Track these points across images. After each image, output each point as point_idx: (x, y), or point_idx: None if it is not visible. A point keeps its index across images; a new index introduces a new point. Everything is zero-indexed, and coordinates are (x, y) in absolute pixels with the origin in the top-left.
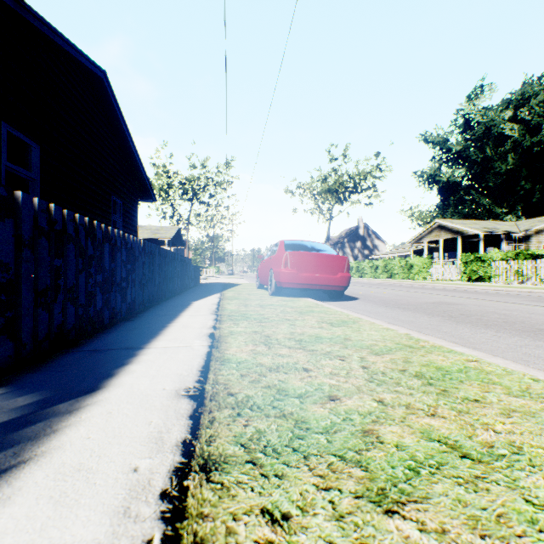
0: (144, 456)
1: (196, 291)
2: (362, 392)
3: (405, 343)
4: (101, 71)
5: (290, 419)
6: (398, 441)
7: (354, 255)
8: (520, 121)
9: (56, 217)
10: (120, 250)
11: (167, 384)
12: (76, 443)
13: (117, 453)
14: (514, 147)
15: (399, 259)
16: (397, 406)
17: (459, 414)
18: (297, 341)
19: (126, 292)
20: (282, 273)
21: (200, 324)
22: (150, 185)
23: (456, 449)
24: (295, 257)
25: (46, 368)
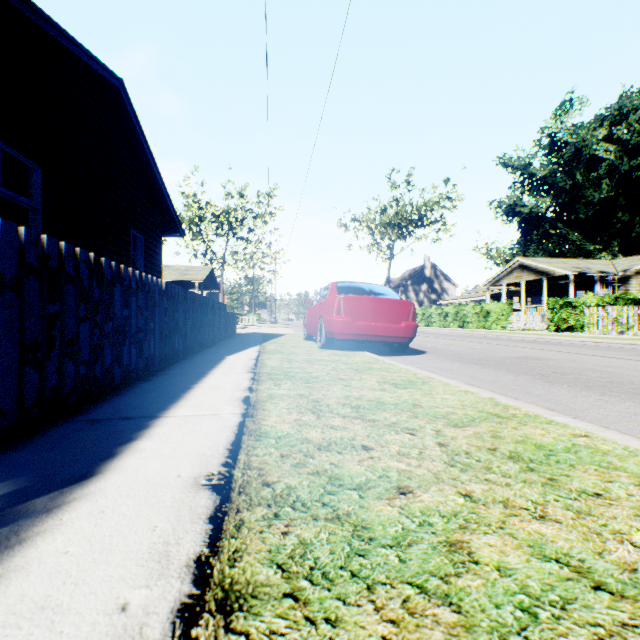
0: (138, 585)
1: (231, 343)
2: (442, 481)
3: (491, 411)
4: (117, 80)
5: (346, 523)
6: (499, 561)
7: (418, 300)
8: (617, 140)
9: (50, 251)
10: (135, 293)
11: (184, 469)
12: (46, 561)
13: (102, 578)
14: (610, 172)
15: (472, 305)
16: (491, 504)
17: (578, 516)
18: (353, 407)
19: (143, 345)
20: (334, 321)
21: (232, 385)
22: (176, 217)
23: (583, 574)
24: (350, 303)
25: (30, 445)
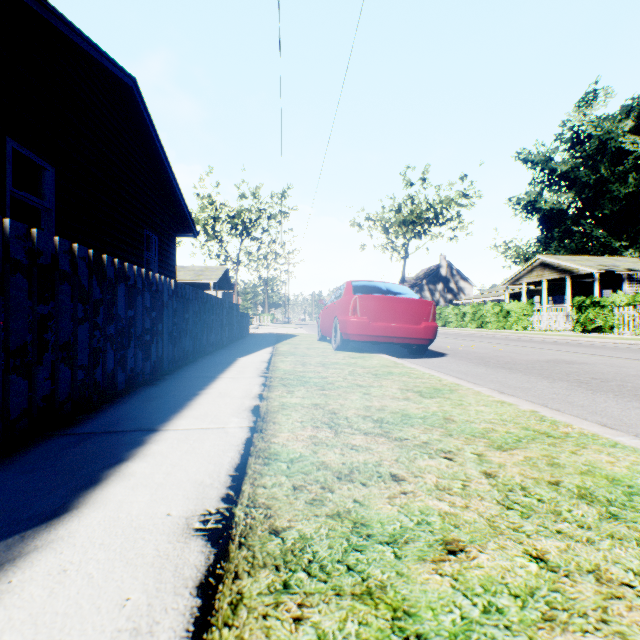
0: None
1: (244, 343)
2: (501, 533)
3: (538, 428)
4: (130, 79)
5: (381, 605)
6: None
7: (434, 300)
8: None
9: (41, 246)
10: (141, 293)
11: (176, 504)
12: None
13: None
14: (637, 165)
15: (492, 305)
16: (577, 574)
17: None
18: (375, 421)
19: (150, 348)
20: (350, 322)
21: (242, 391)
22: (190, 217)
23: None
24: (366, 303)
25: (8, 465)
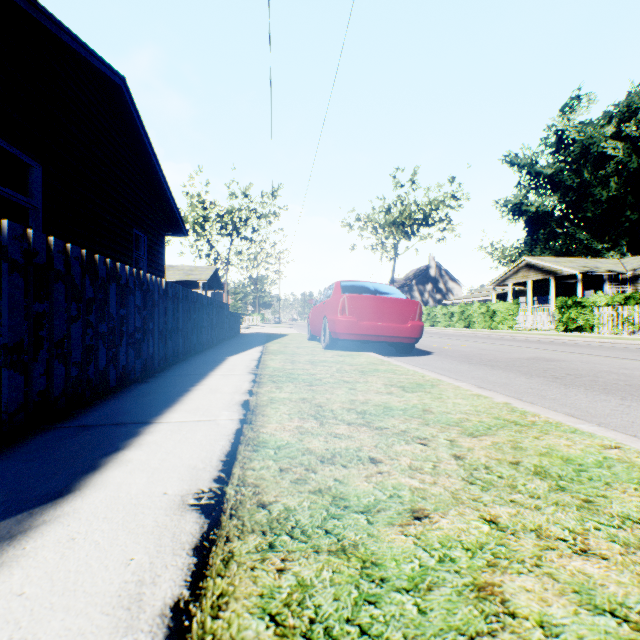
0: None
1: (234, 343)
2: (462, 503)
3: (508, 418)
4: (119, 77)
5: (353, 558)
6: (541, 613)
7: (423, 300)
8: (625, 138)
9: (36, 246)
10: (132, 292)
11: (171, 485)
12: None
13: (56, 633)
14: (618, 169)
15: (479, 305)
16: (522, 533)
17: (627, 550)
18: (359, 413)
19: (141, 346)
20: (338, 321)
21: (232, 387)
22: (180, 216)
23: None
24: (354, 302)
25: (9, 455)
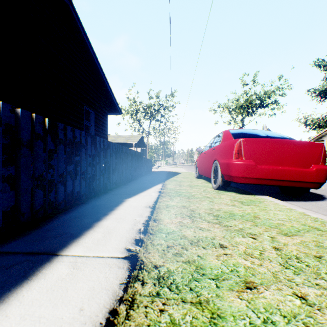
0: None
1: (143, 180)
2: None
3: None
4: None
5: None
6: None
7: None
8: None
9: None
10: None
11: None
12: None
13: None
14: None
15: None
16: None
17: None
18: None
19: None
20: (234, 165)
21: None
22: (115, 101)
23: None
24: (251, 145)
25: None
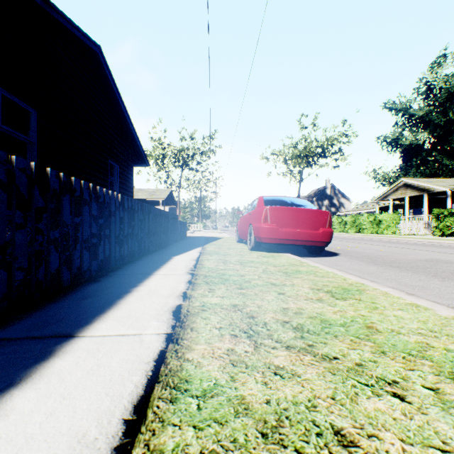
0: None
1: (181, 244)
2: None
3: None
4: (96, 46)
5: None
6: None
7: None
8: None
9: None
10: (88, 203)
11: None
12: None
13: None
14: None
15: (367, 215)
16: None
17: None
18: (295, 329)
19: (97, 249)
20: (262, 228)
21: (169, 289)
22: (143, 152)
23: None
24: (275, 212)
25: None
